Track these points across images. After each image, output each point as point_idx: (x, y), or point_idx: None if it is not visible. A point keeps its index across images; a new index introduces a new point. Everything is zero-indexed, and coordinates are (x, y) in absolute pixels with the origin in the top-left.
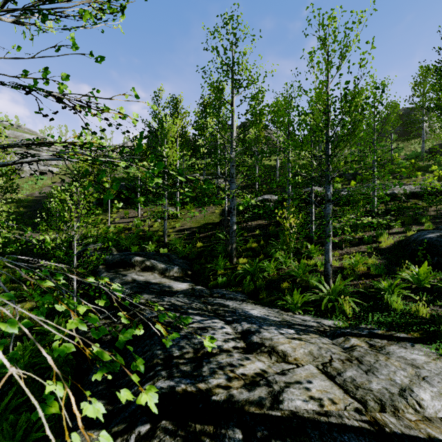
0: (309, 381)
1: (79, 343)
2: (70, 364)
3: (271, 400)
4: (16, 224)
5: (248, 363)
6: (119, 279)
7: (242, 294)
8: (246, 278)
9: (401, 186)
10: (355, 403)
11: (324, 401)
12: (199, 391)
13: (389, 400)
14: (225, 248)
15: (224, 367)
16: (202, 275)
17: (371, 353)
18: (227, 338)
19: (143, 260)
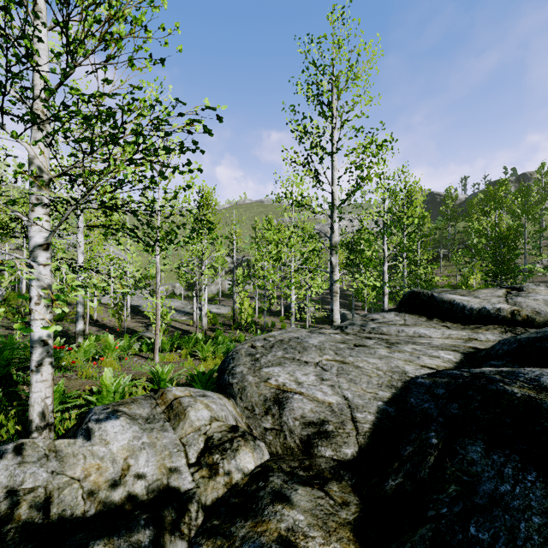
0: None
1: None
2: None
3: None
4: None
5: None
6: None
7: None
8: None
9: None
10: None
11: None
12: None
13: None
14: None
15: None
16: None
17: None
18: None
19: None
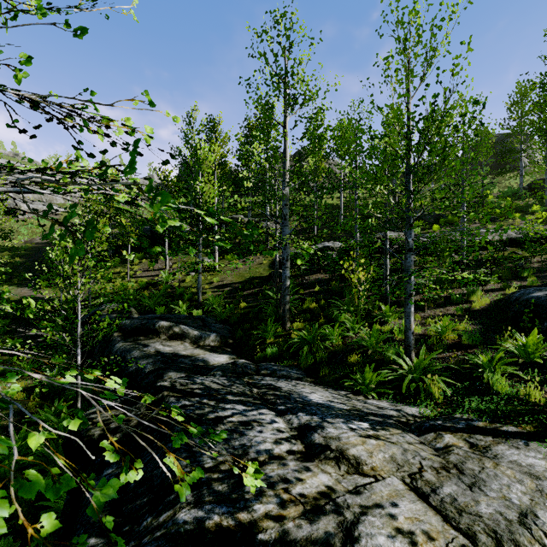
0: (394, 504)
1: (78, 445)
2: (71, 465)
3: (342, 538)
4: (11, 278)
5: (308, 476)
6: (138, 351)
7: (298, 370)
8: (302, 349)
9: (506, 231)
10: (460, 538)
11: (416, 536)
12: (239, 525)
13: (506, 532)
14: (276, 310)
15: (274, 484)
16: (246, 344)
17: (473, 456)
18: (279, 438)
19: (170, 325)
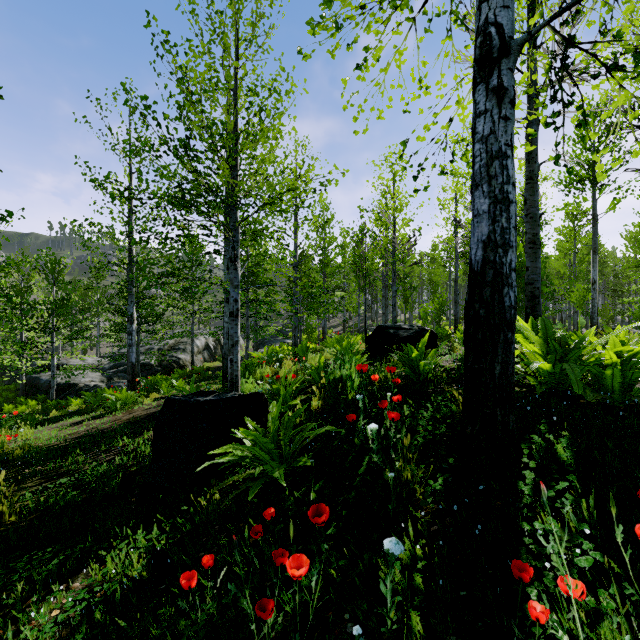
0: None
1: None
2: None
3: None
4: None
5: None
6: None
7: None
8: None
9: None
10: None
11: None
12: None
13: None
14: None
15: None
16: None
17: None
18: None
19: None
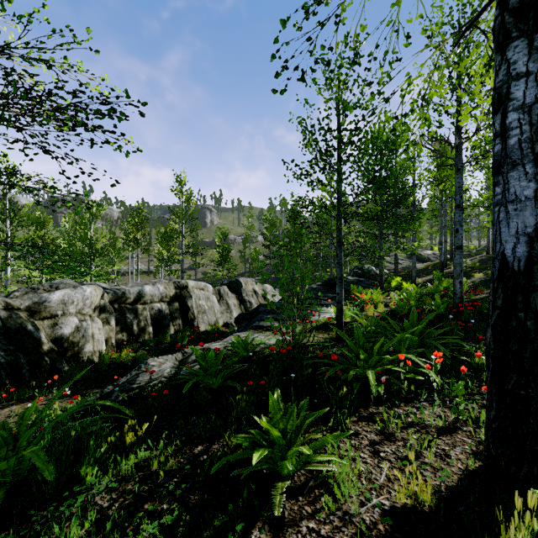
0: None
1: None
2: None
3: None
4: None
5: None
6: None
7: None
8: None
9: None
10: None
11: None
12: None
13: None
14: None
15: None
16: None
17: None
18: None
19: None
